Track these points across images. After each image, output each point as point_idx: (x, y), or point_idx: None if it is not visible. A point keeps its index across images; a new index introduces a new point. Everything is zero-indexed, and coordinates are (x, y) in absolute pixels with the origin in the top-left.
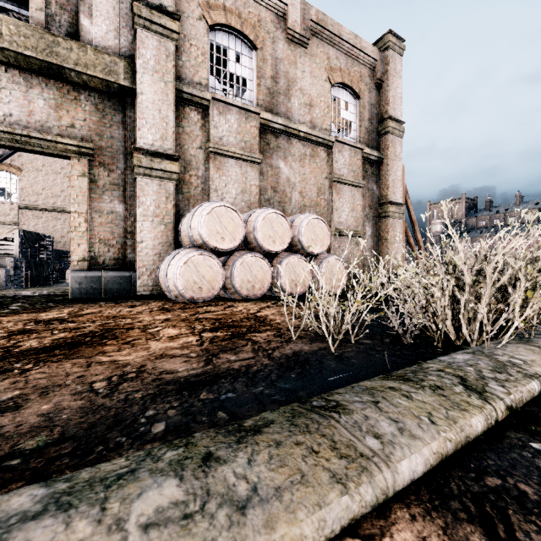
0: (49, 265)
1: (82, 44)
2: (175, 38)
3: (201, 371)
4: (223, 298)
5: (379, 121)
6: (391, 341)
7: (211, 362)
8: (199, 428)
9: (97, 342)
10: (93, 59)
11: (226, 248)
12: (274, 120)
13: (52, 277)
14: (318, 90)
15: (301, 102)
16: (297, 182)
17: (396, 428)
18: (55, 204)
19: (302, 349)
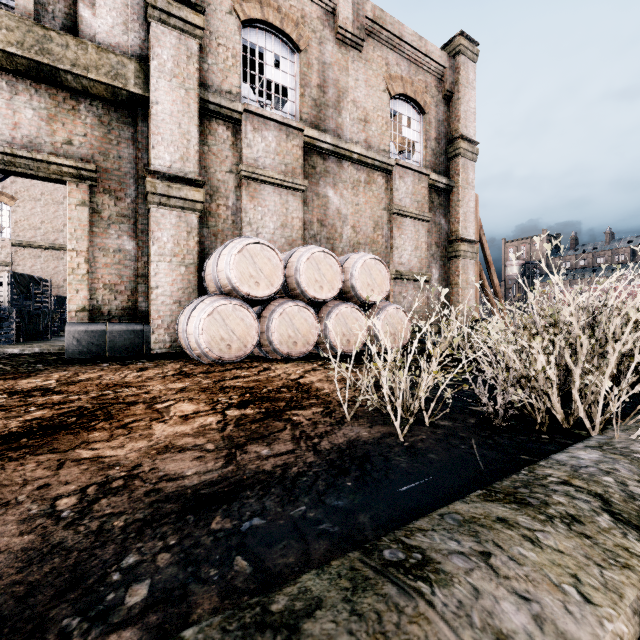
0: (46, 314)
1: (81, 40)
2: (198, 35)
3: (218, 476)
4: (258, 358)
5: (449, 141)
6: (478, 423)
7: (234, 459)
8: (203, 593)
9: (83, 426)
10: (95, 59)
11: (261, 295)
12: (321, 138)
13: (51, 330)
14: (374, 102)
15: (354, 117)
16: (350, 214)
17: (530, 615)
18: (56, 240)
19: (359, 436)
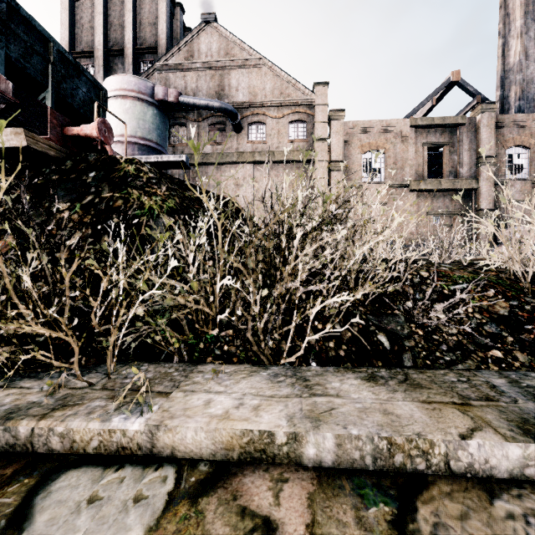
0: None
1: (461, 179)
2: (494, 164)
3: None
4: None
5: None
6: None
7: None
8: None
9: None
10: (465, 182)
11: None
12: None
13: None
14: None
15: None
16: None
17: None
18: None
19: None
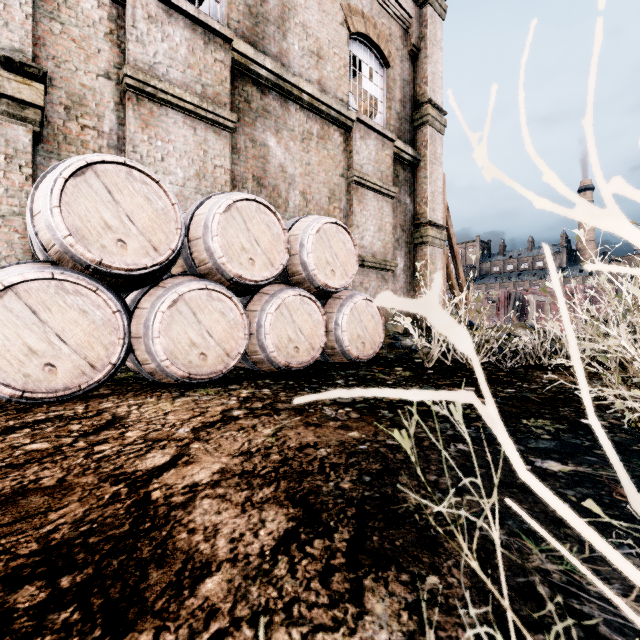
0: None
1: None
2: None
3: None
4: (134, 383)
5: (414, 106)
6: None
7: None
8: None
9: None
10: None
11: (129, 265)
12: (258, 59)
13: None
14: (330, 34)
15: (304, 46)
16: (298, 175)
17: None
18: None
19: None
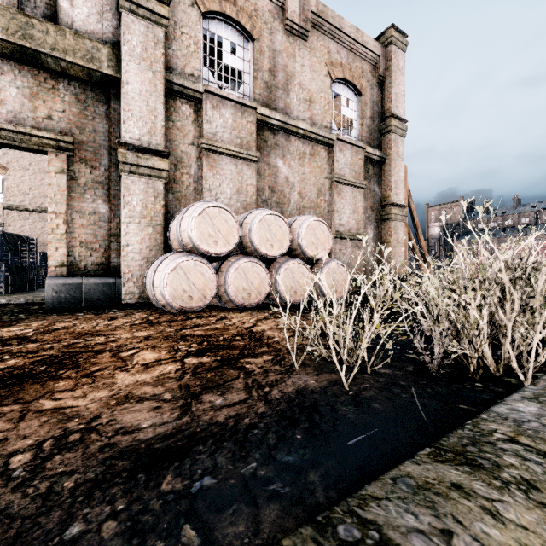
0: (32, 269)
1: (60, 27)
2: (164, 24)
3: (173, 428)
4: (216, 307)
5: (382, 119)
6: (415, 371)
7: (189, 409)
8: None
9: (50, 374)
10: (72, 44)
11: (219, 252)
12: (272, 116)
13: (36, 282)
14: (318, 85)
15: (300, 98)
16: (297, 182)
17: None
18: (43, 204)
19: (307, 385)
